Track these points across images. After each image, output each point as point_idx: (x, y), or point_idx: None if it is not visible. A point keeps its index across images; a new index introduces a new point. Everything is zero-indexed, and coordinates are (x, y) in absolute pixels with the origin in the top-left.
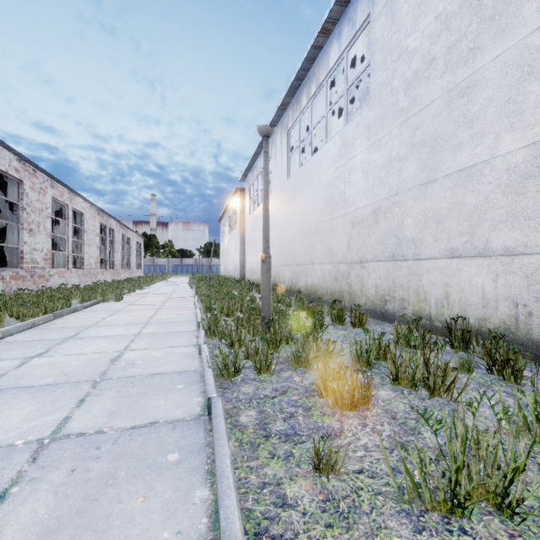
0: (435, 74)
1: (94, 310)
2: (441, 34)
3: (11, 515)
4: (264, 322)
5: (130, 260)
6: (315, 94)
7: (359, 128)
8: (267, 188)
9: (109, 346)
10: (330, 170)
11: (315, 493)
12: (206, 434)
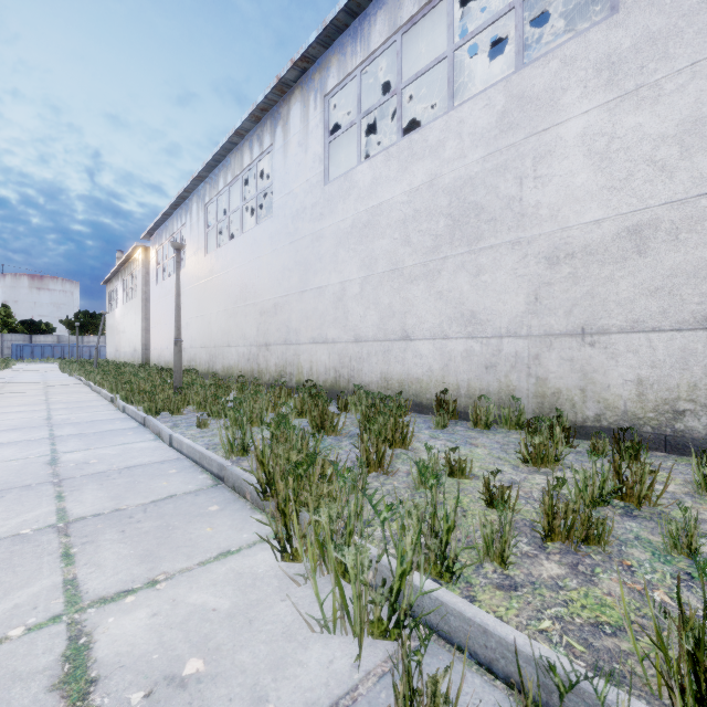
0: (306, 219)
1: None
2: (309, 194)
3: (66, 445)
4: (176, 388)
5: None
6: (231, 183)
7: (265, 234)
8: (179, 289)
9: (29, 415)
10: (244, 260)
11: (197, 431)
12: (145, 429)
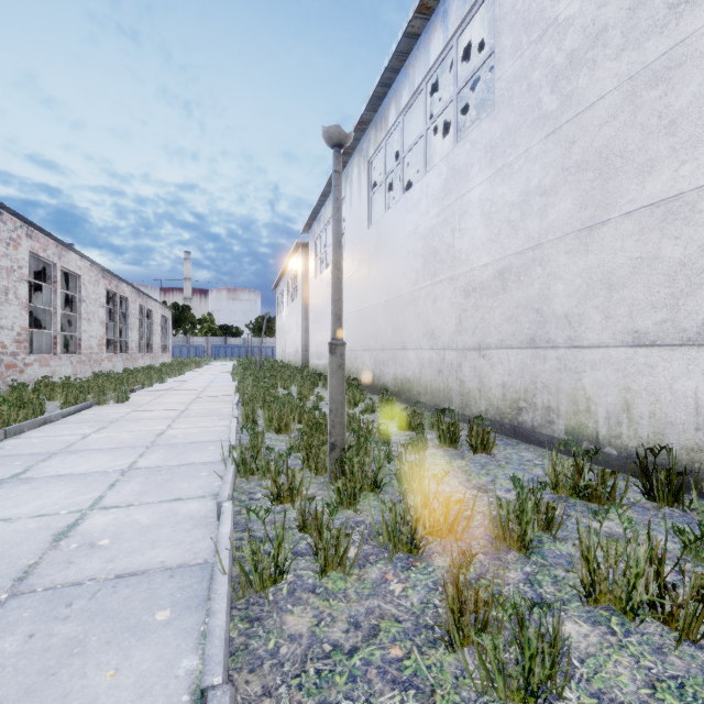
0: (606, 54)
1: (78, 421)
2: None
3: None
4: (334, 458)
5: (152, 340)
6: (408, 106)
7: (475, 149)
8: (338, 231)
9: (67, 499)
10: (431, 212)
11: None
12: None
